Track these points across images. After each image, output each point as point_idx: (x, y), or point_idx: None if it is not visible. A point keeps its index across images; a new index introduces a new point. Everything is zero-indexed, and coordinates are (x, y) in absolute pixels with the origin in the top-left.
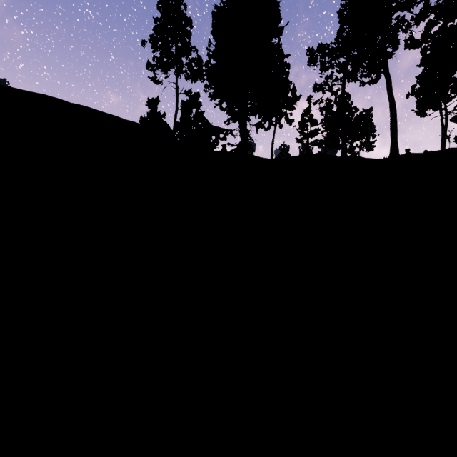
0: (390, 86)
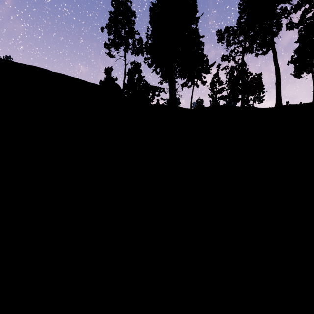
0: (275, 57)
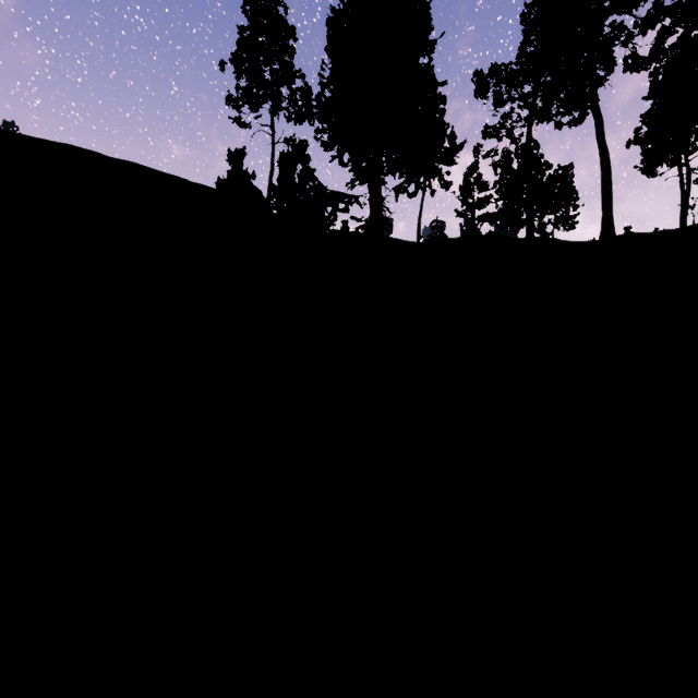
0: (601, 130)
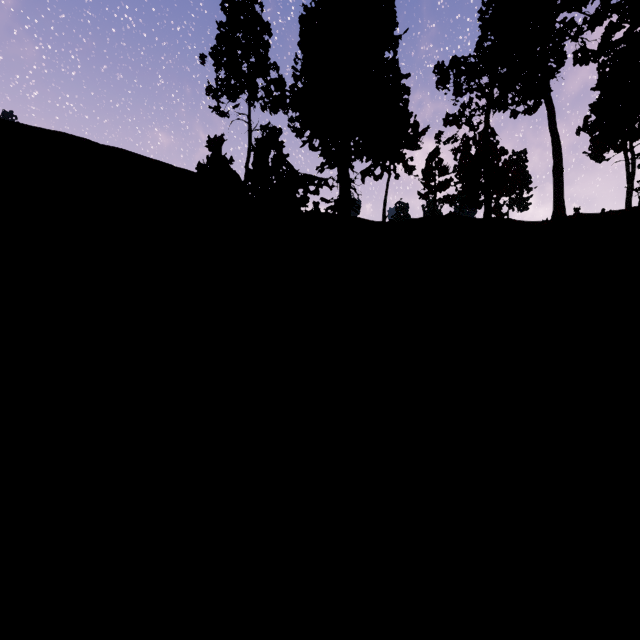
0: (553, 118)
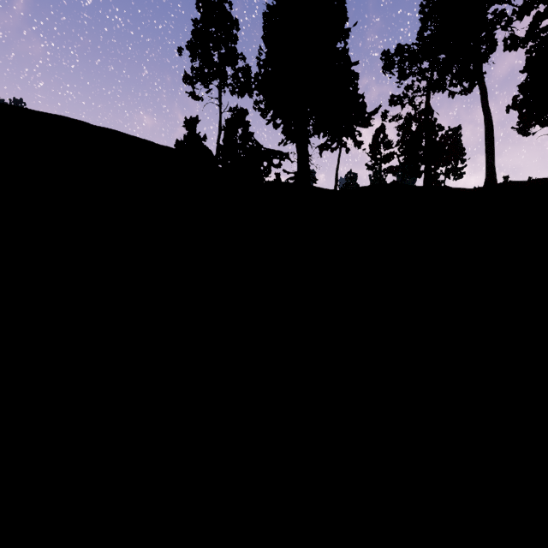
0: (485, 98)
